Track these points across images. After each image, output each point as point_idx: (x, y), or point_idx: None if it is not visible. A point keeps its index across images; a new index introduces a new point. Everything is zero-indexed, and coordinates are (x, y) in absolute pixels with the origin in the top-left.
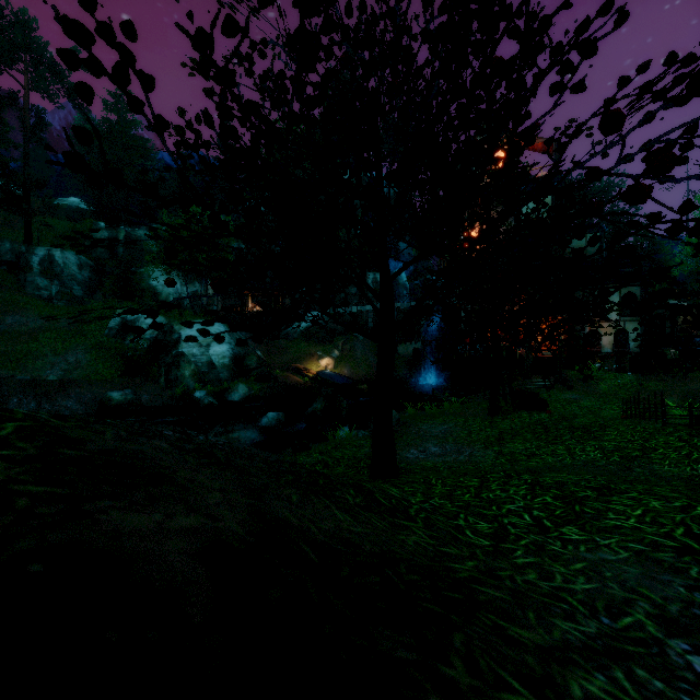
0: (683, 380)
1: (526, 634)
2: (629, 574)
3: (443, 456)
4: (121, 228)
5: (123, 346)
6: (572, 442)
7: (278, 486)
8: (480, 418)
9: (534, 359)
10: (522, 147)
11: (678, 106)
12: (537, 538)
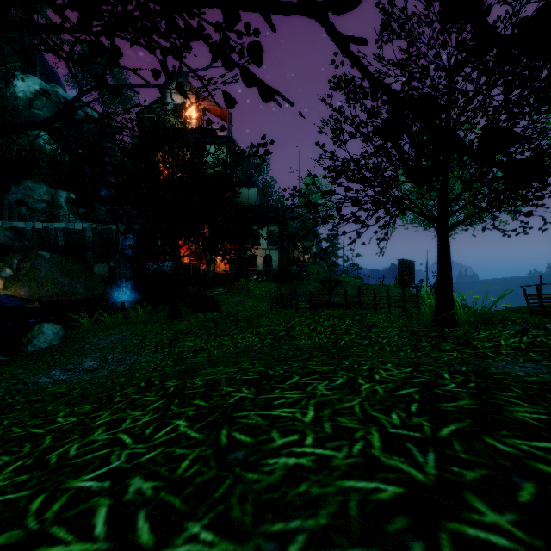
0: (300, 285)
1: None
2: None
3: (96, 371)
4: None
5: None
6: (236, 332)
7: None
8: (160, 322)
9: (214, 274)
10: None
11: None
12: None
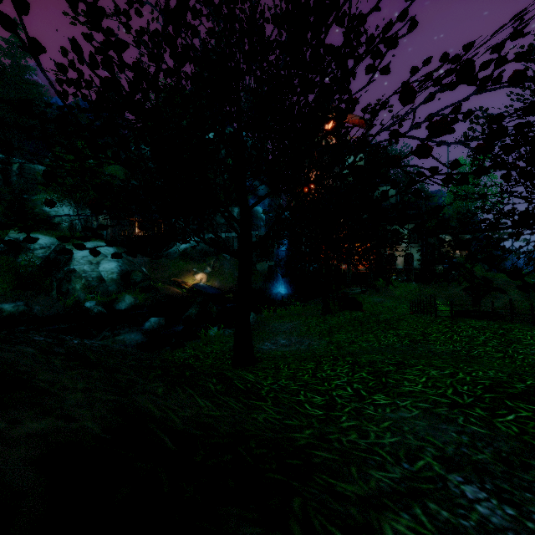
0: (446, 287)
1: (350, 488)
2: (420, 427)
3: (289, 346)
4: (15, 159)
5: (15, 263)
6: (379, 331)
7: (145, 381)
8: (316, 317)
9: (353, 273)
10: (345, 112)
11: (450, 90)
12: (357, 405)
